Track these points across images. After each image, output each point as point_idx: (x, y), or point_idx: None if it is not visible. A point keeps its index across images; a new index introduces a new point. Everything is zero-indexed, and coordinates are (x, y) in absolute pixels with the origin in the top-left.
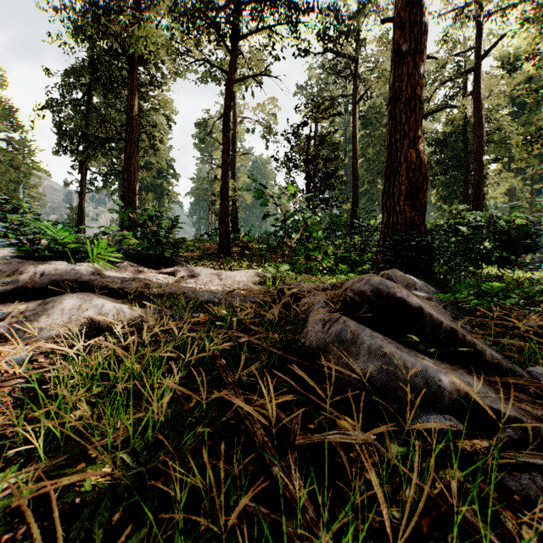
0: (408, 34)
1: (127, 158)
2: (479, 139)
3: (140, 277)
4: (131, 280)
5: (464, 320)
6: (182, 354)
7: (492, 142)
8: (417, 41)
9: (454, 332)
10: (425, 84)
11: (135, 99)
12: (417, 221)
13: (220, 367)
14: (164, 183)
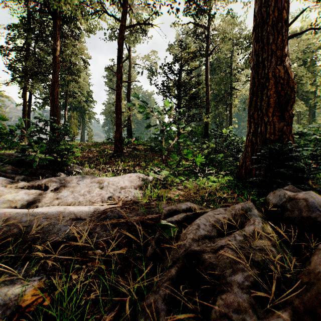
0: None
1: (52, 85)
2: None
3: None
4: None
5: None
6: None
7: None
8: None
9: None
10: None
11: (57, 44)
12: (286, 130)
13: None
14: (85, 106)
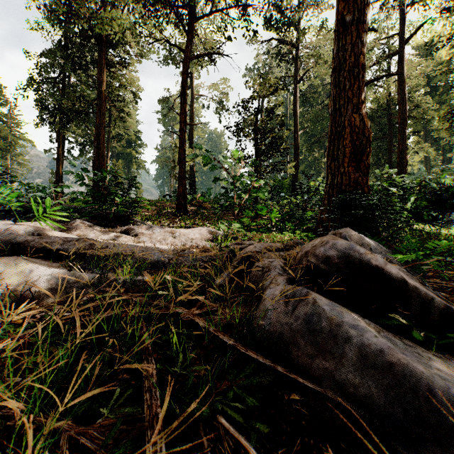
0: (352, 6)
1: (97, 128)
2: (403, 114)
3: (91, 235)
4: (75, 240)
5: (428, 283)
6: (105, 343)
7: (412, 117)
8: (361, 12)
9: (449, 311)
10: None
11: (104, 76)
12: (361, 181)
13: (144, 377)
14: (132, 152)
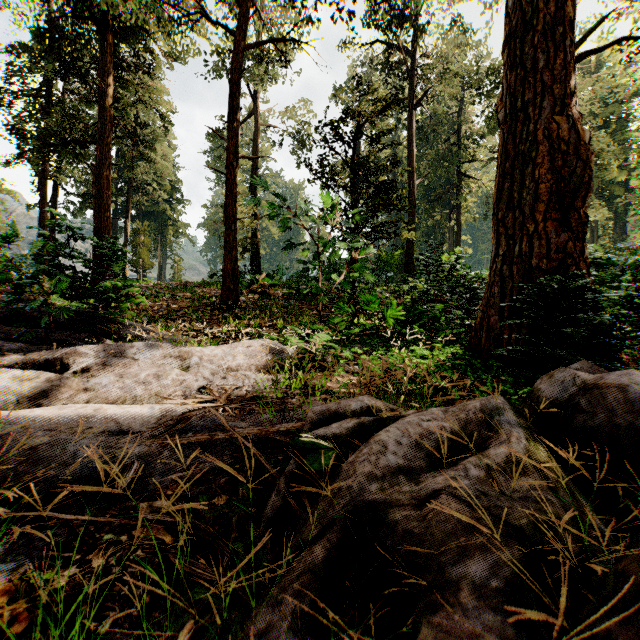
0: None
1: (97, 165)
2: None
3: None
4: None
5: None
6: None
7: None
8: None
9: None
10: None
11: (109, 83)
12: (573, 249)
13: None
14: (167, 210)
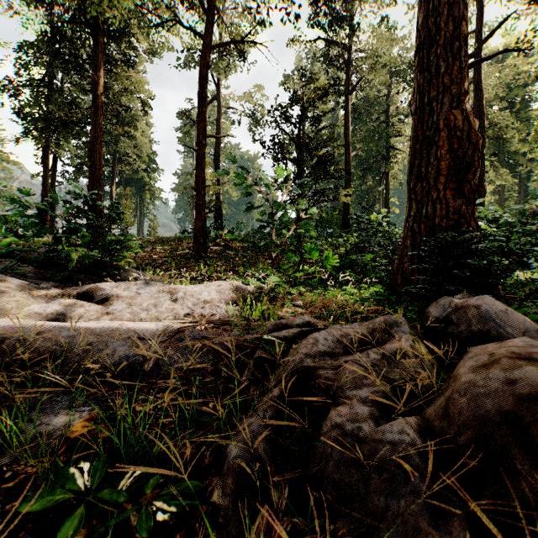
0: None
1: (91, 143)
2: (480, 131)
3: (8, 306)
4: None
5: None
6: None
7: (488, 136)
8: None
9: None
10: None
11: (100, 76)
12: (466, 212)
13: None
14: (145, 178)
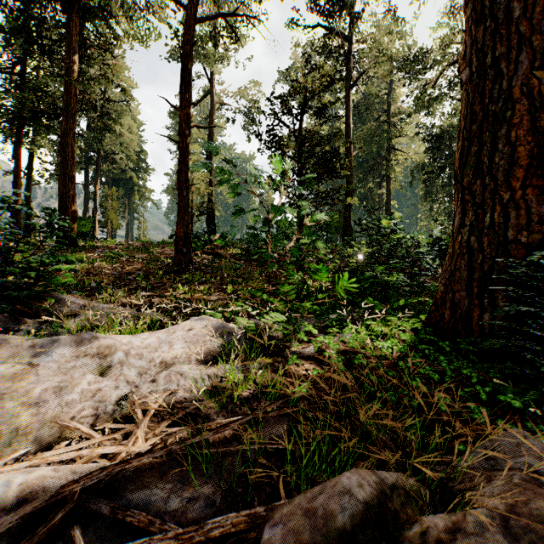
0: None
1: (62, 135)
2: None
3: None
4: None
5: None
6: None
7: None
8: None
9: None
10: (432, 63)
11: (73, 59)
12: None
13: None
14: (133, 178)
